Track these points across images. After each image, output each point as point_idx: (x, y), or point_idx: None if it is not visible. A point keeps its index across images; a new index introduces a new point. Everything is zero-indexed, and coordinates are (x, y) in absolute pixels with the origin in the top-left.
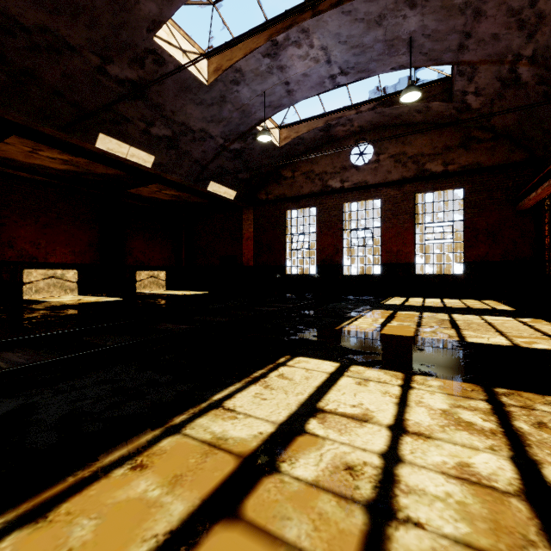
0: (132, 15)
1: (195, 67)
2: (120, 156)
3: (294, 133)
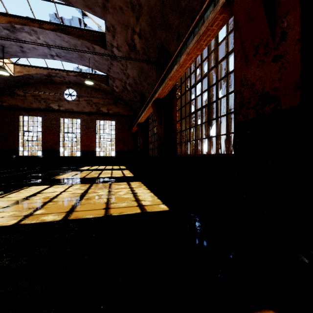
0: None
1: None
2: None
3: (25, 71)
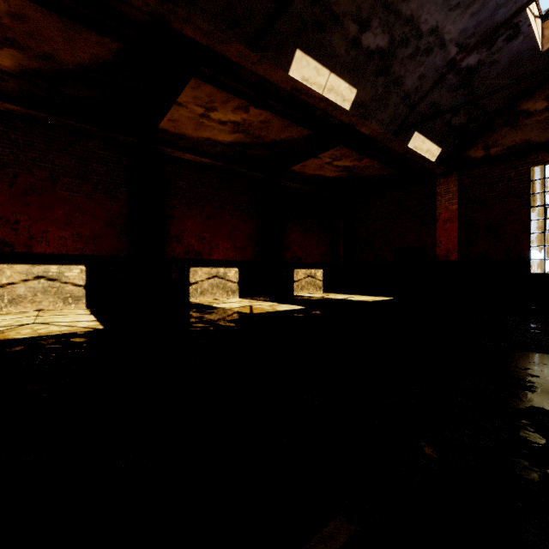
0: None
1: None
2: (316, 91)
3: None
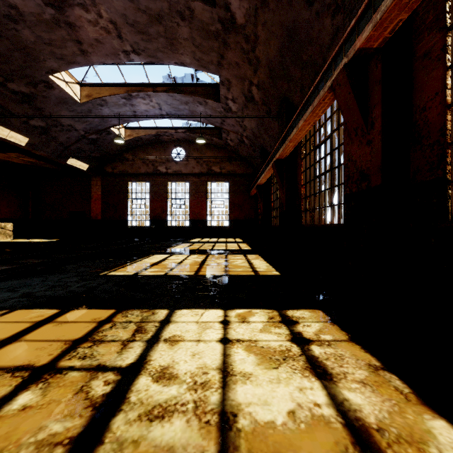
0: (38, 64)
1: (73, 92)
2: (1, 137)
3: (135, 133)
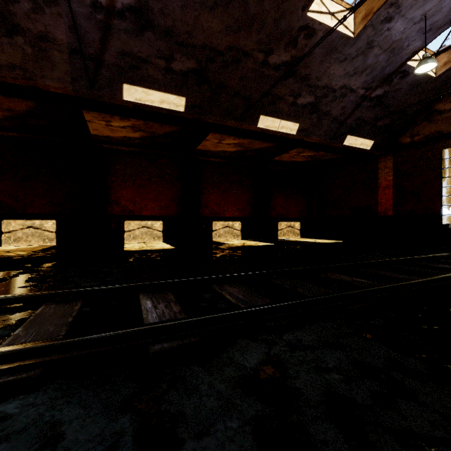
0: (290, 2)
1: (341, 25)
2: (273, 130)
3: None
